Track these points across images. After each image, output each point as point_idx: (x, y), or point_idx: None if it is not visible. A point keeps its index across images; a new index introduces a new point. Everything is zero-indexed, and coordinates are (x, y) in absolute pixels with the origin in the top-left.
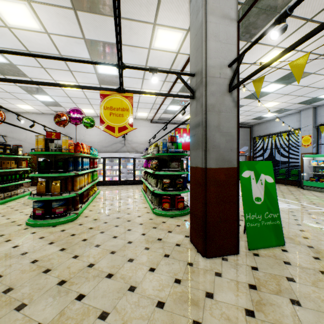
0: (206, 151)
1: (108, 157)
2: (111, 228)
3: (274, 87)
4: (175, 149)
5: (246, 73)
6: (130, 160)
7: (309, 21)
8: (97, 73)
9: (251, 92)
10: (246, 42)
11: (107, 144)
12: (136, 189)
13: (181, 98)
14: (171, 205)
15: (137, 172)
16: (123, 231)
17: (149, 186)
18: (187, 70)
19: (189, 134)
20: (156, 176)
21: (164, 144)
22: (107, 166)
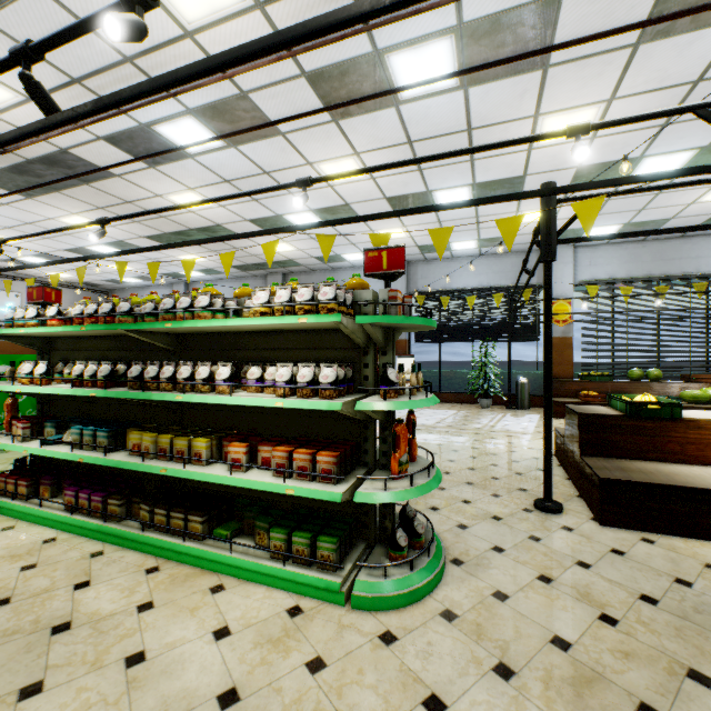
0: None
1: None
2: None
3: (110, 250)
4: None
5: (47, 224)
6: None
7: (101, 208)
8: None
9: (74, 246)
10: (25, 197)
11: None
12: None
13: None
14: None
15: None
16: None
17: None
18: None
19: None
20: None
21: None
22: None
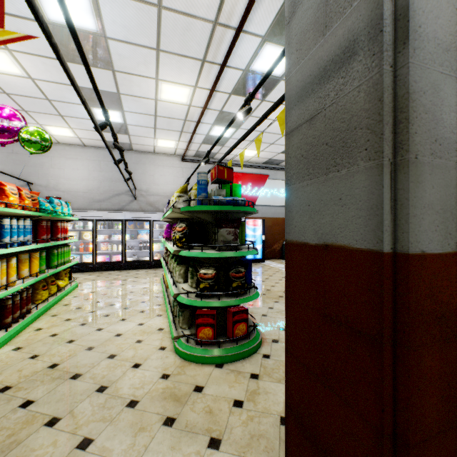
0: (407, 167)
1: (102, 220)
2: (27, 435)
3: None
4: (227, 197)
5: None
6: (144, 224)
7: None
8: (47, 22)
9: None
10: None
11: (101, 196)
12: (153, 277)
13: (237, 109)
14: (219, 329)
15: (158, 246)
16: (62, 452)
17: (169, 279)
18: (252, 29)
19: (246, 182)
20: (187, 258)
21: (202, 184)
22: (100, 235)
